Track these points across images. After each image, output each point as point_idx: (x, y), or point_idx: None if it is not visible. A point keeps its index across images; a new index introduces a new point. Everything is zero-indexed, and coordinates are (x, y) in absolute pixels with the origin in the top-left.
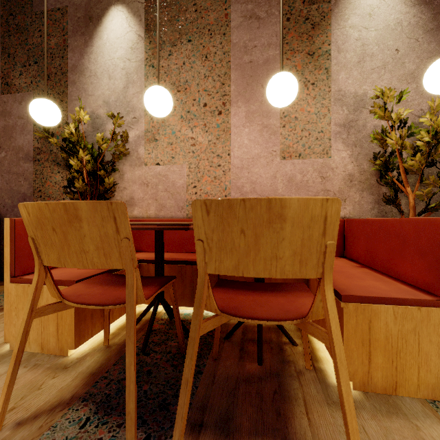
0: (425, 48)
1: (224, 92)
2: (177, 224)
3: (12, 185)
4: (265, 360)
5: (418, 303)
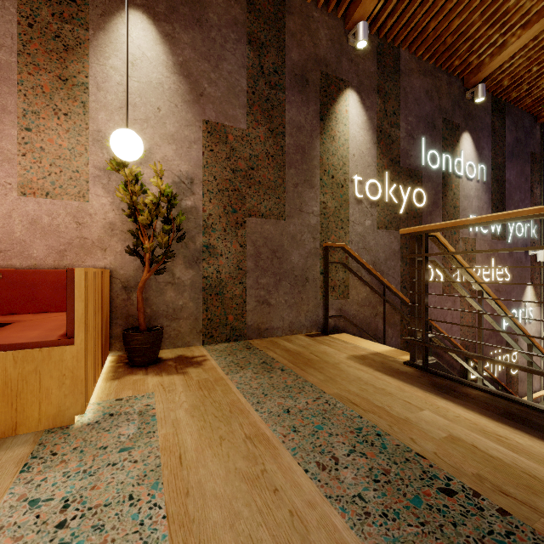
0: (184, 116)
1: None
2: None
3: None
4: None
5: (40, 345)
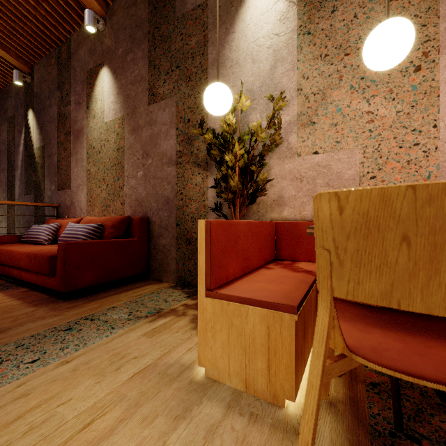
0: None
1: (425, 37)
2: None
3: (157, 190)
4: None
5: None
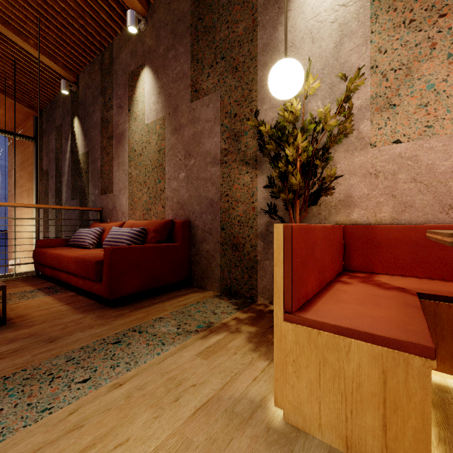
0: None
1: None
2: None
3: (200, 192)
4: None
5: None
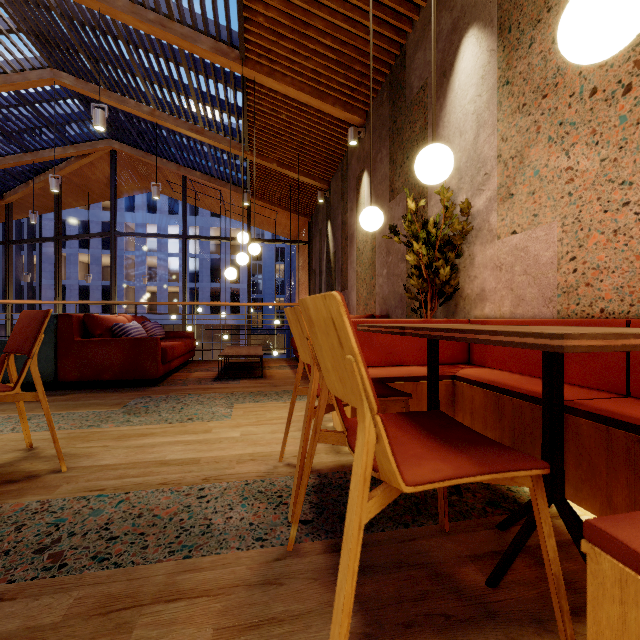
0: None
1: (638, 37)
2: (396, 327)
3: (395, 287)
4: (508, 590)
5: None
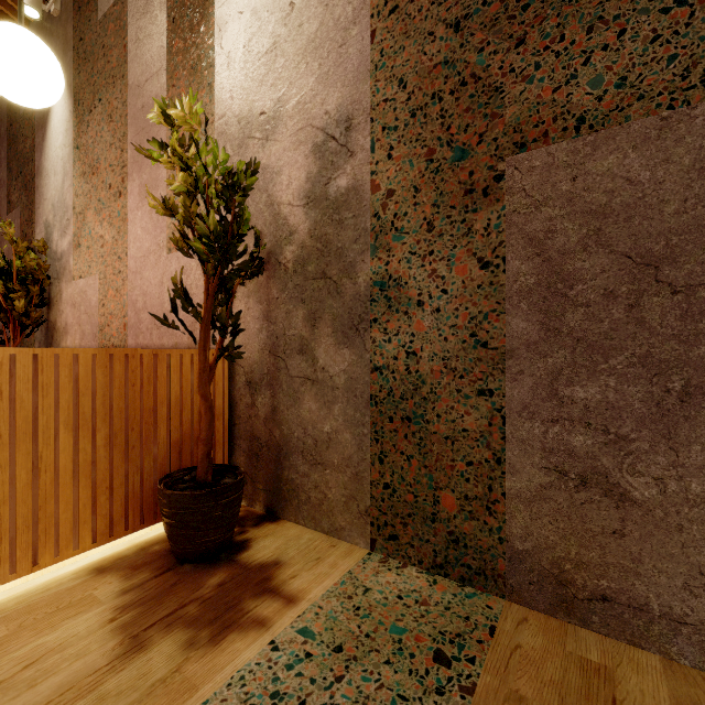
0: None
1: (123, 162)
2: None
3: None
4: None
5: None
